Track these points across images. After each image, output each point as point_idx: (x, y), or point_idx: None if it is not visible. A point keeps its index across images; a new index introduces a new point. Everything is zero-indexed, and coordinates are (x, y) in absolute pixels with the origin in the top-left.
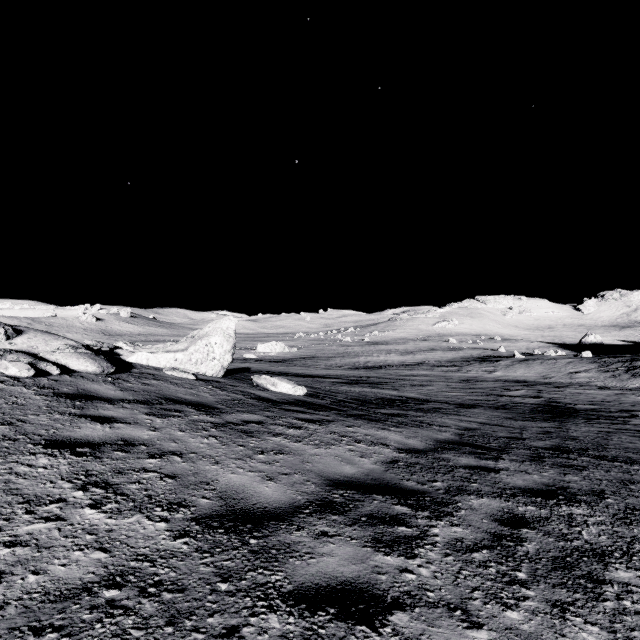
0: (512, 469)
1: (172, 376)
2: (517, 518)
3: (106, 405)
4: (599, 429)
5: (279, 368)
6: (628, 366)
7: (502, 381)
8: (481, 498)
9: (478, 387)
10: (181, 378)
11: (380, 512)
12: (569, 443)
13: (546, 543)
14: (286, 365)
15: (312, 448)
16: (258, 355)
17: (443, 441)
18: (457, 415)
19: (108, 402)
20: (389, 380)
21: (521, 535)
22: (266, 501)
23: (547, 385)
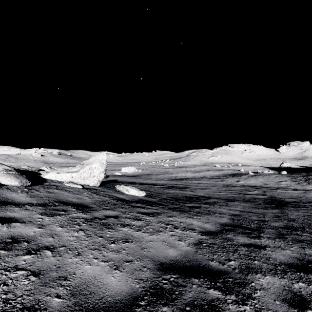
0: (272, 245)
1: (68, 186)
2: (298, 297)
3: (14, 208)
4: (303, 213)
5: (132, 180)
6: (306, 178)
7: (244, 186)
8: (265, 276)
9: (233, 189)
10: (73, 187)
11: (199, 298)
12: (292, 223)
13: None
14: (136, 178)
15: (148, 235)
16: (122, 173)
17: (224, 224)
18: (227, 206)
19: (17, 206)
20: (188, 186)
21: None
22: (110, 294)
23: (267, 188)
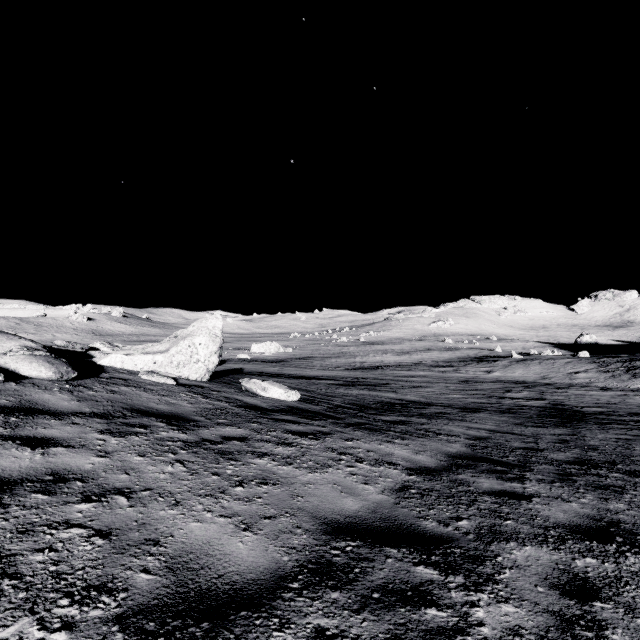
0: (544, 494)
1: (148, 381)
2: (580, 581)
3: (51, 421)
4: (616, 436)
5: (273, 369)
6: (628, 366)
7: (502, 382)
8: (524, 546)
9: (478, 388)
10: (158, 383)
11: (397, 580)
12: (592, 454)
13: (635, 629)
14: (280, 366)
15: (305, 473)
16: (252, 355)
17: (455, 455)
18: (463, 421)
19: (55, 417)
20: (387, 381)
21: (596, 615)
22: (237, 570)
23: (548, 386)
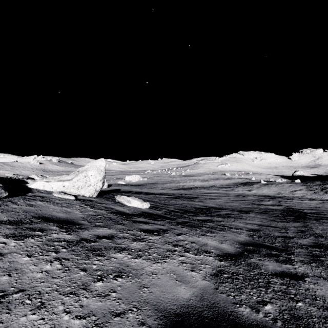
0: (310, 274)
1: (57, 197)
2: None
3: None
4: None
5: (136, 189)
6: (322, 187)
7: (257, 196)
8: None
9: (246, 199)
10: (64, 199)
11: None
12: (321, 240)
13: None
14: (140, 187)
15: (150, 264)
16: (126, 182)
17: (244, 243)
18: (242, 219)
19: None
20: (197, 196)
21: None
22: None
23: (282, 198)
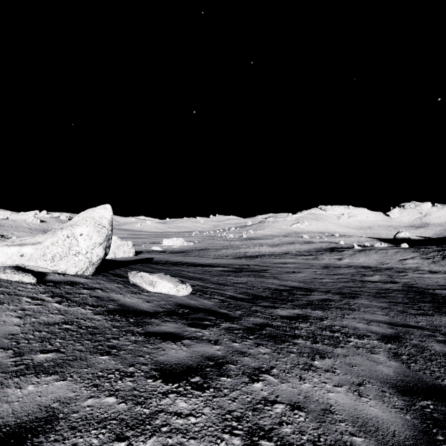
0: None
1: None
2: None
3: None
4: None
5: (177, 258)
6: (443, 254)
7: (353, 267)
8: None
9: (340, 273)
10: (7, 282)
11: None
12: None
13: None
14: (183, 255)
15: None
16: (163, 248)
17: (403, 386)
18: (353, 310)
19: None
20: (266, 268)
21: None
22: None
23: (390, 270)
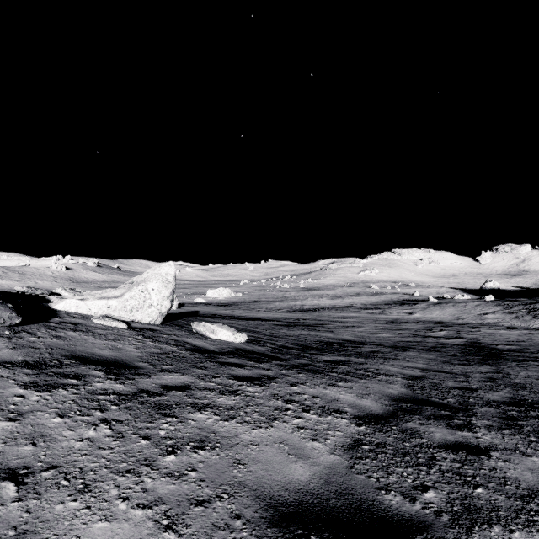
0: (500, 446)
1: (99, 325)
2: None
3: None
4: (536, 373)
5: (225, 311)
6: (529, 308)
7: (422, 322)
8: (511, 532)
9: (404, 328)
10: (109, 327)
11: None
12: (523, 394)
13: None
14: (231, 308)
15: (248, 429)
16: (207, 299)
17: (398, 398)
18: (396, 360)
19: None
20: (324, 322)
21: None
22: None
23: (463, 326)
